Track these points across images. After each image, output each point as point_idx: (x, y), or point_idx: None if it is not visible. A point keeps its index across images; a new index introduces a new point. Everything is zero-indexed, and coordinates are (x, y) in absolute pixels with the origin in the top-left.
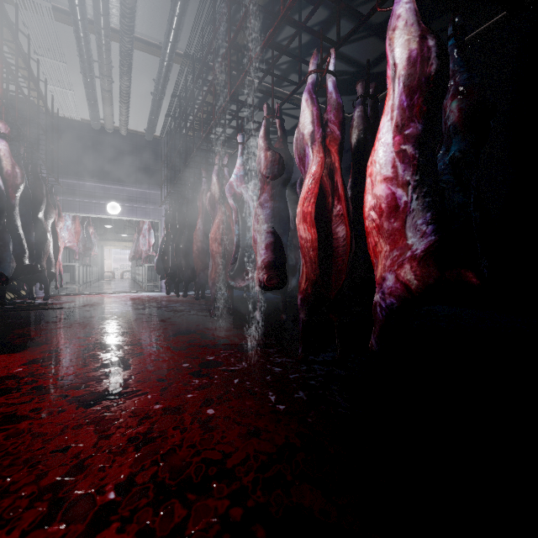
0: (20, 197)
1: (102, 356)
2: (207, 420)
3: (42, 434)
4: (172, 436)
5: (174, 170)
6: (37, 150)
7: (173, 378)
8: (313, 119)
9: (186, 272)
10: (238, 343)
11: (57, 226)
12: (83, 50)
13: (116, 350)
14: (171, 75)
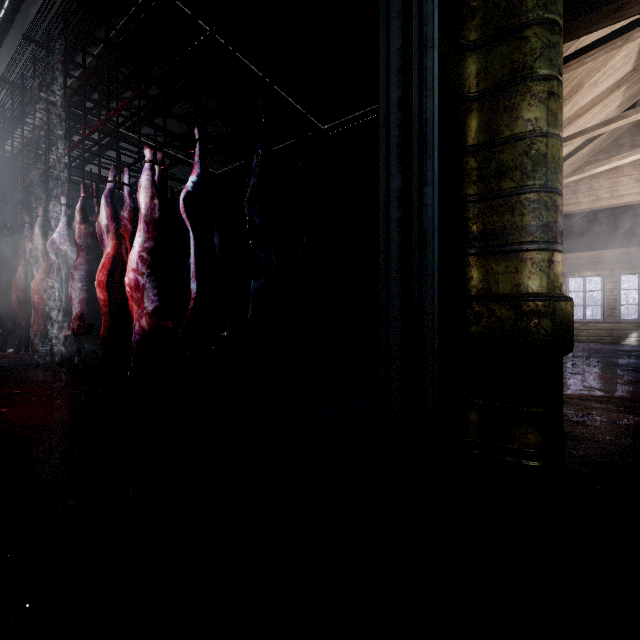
0: None
1: None
2: None
3: None
4: None
5: None
6: None
7: None
8: (108, 217)
9: (3, 324)
10: (52, 382)
11: None
12: None
13: None
14: None
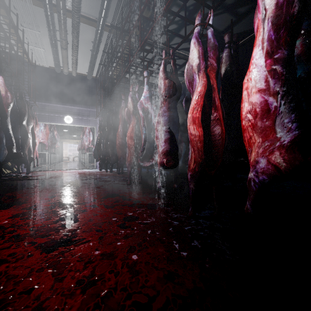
0: (11, 112)
1: (60, 212)
2: (133, 265)
3: (14, 276)
4: (109, 279)
5: (104, 96)
6: (22, 84)
7: (107, 229)
8: (199, 56)
9: (111, 157)
10: (146, 203)
11: (35, 130)
12: (50, 23)
13: (69, 207)
14: (103, 38)
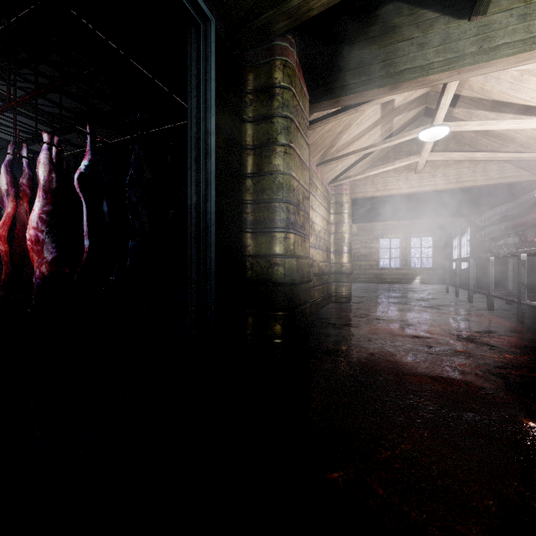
0: None
1: None
2: None
3: None
4: None
5: None
6: None
7: None
8: (7, 183)
9: None
10: None
11: None
12: None
13: None
14: None
